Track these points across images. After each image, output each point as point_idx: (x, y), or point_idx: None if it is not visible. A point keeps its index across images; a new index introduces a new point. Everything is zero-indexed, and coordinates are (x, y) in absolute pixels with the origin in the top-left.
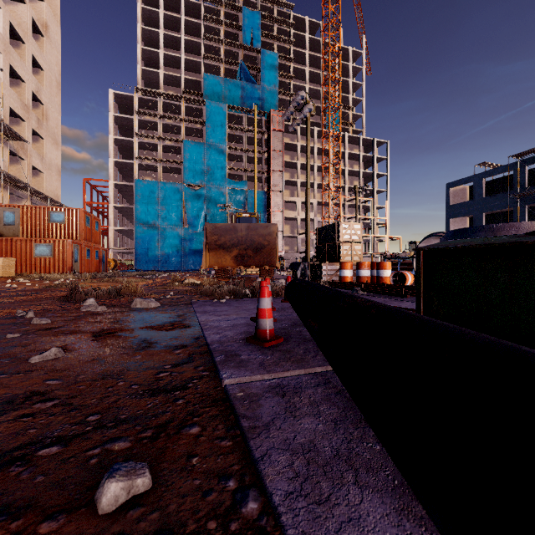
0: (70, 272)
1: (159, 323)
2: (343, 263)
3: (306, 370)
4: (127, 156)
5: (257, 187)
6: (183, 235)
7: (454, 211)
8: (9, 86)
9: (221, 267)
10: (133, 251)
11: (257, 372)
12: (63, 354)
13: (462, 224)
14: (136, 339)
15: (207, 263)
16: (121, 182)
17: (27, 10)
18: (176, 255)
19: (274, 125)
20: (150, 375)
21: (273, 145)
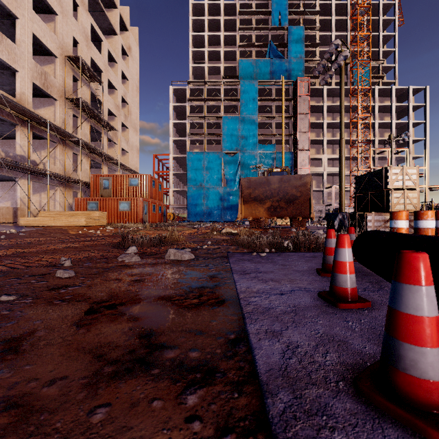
0: (141, 222)
1: (183, 289)
2: (395, 213)
3: None
4: (182, 135)
5: (285, 149)
6: (222, 193)
7: None
8: (108, 94)
9: (255, 217)
10: (186, 206)
11: None
12: None
13: None
14: (135, 330)
15: (242, 214)
16: (178, 155)
17: (118, 39)
18: (217, 209)
19: (300, 91)
20: None
21: (300, 109)
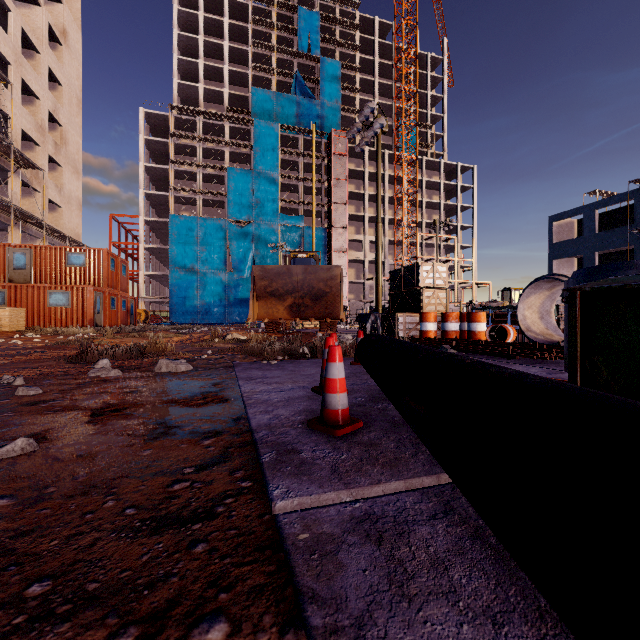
0: (91, 325)
1: (187, 394)
2: (424, 314)
3: (407, 482)
4: (161, 187)
5: (316, 223)
6: (227, 281)
7: (558, 251)
8: (21, 104)
9: (273, 319)
10: (167, 300)
11: (329, 486)
12: (36, 446)
13: (569, 266)
14: (151, 421)
15: (255, 315)
16: (154, 218)
17: (42, 14)
18: (219, 305)
19: (336, 148)
20: (159, 488)
21: (335, 173)
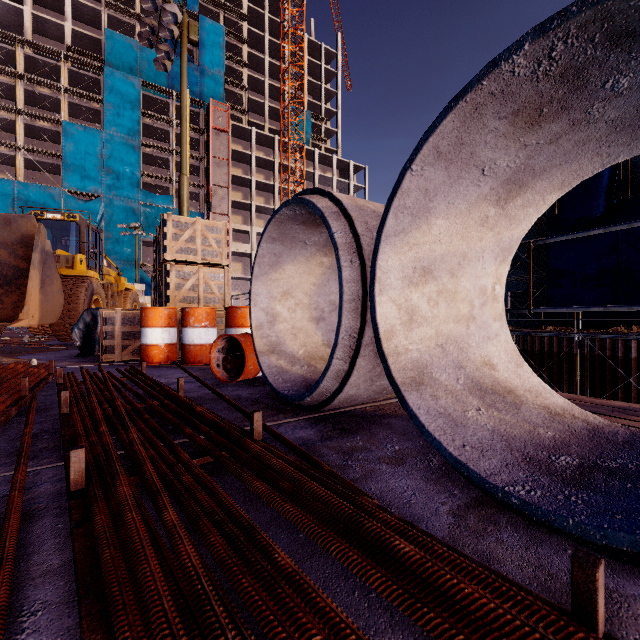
0: None
1: None
2: (144, 311)
3: None
4: None
5: (195, 208)
6: None
7: None
8: None
9: None
10: None
11: None
12: None
13: None
14: None
15: None
16: None
17: None
18: None
19: (216, 122)
20: None
21: (214, 150)
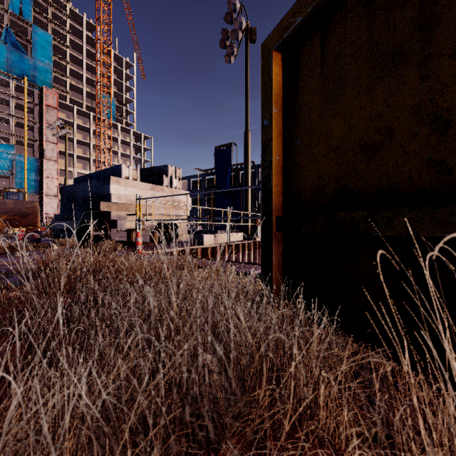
0: None
1: None
2: None
3: None
4: None
5: (28, 152)
6: None
7: None
8: None
9: None
10: None
11: None
12: None
13: None
14: None
15: None
16: None
17: None
18: None
19: (48, 101)
20: None
21: (47, 119)
